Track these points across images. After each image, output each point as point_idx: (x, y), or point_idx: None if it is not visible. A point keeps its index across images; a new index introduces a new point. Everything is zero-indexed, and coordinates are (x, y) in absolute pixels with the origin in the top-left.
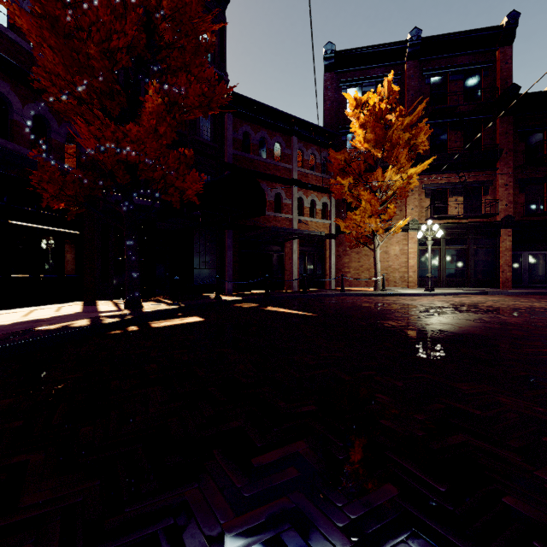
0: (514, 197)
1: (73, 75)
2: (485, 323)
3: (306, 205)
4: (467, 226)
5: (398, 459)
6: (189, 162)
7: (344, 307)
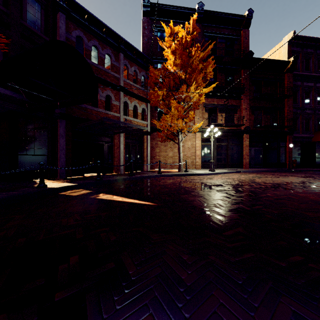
0: (249, 116)
1: None
2: (306, 203)
3: (130, 108)
4: (228, 131)
5: None
6: None
7: (172, 189)
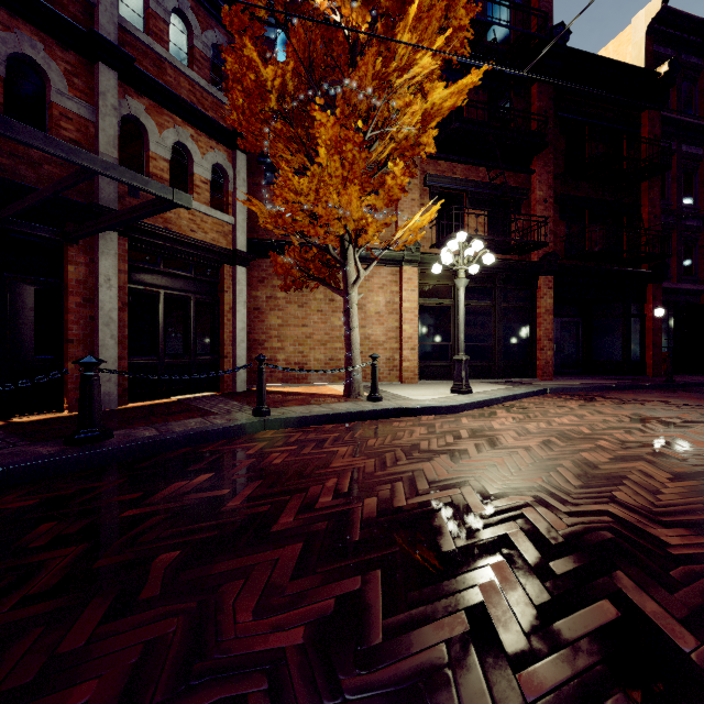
0: (553, 224)
1: None
2: None
3: (157, 150)
4: (496, 266)
5: None
6: None
7: None
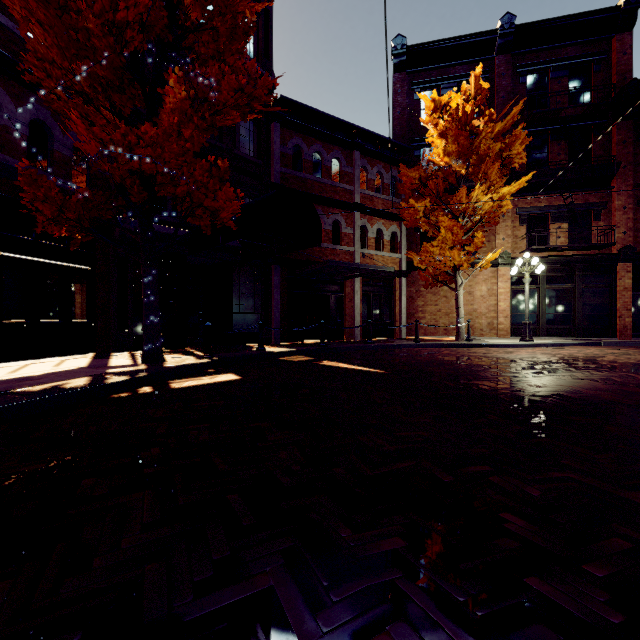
0: (635, 222)
1: (71, 61)
2: (618, 385)
3: (371, 235)
4: (574, 260)
5: None
6: (223, 177)
7: (422, 361)
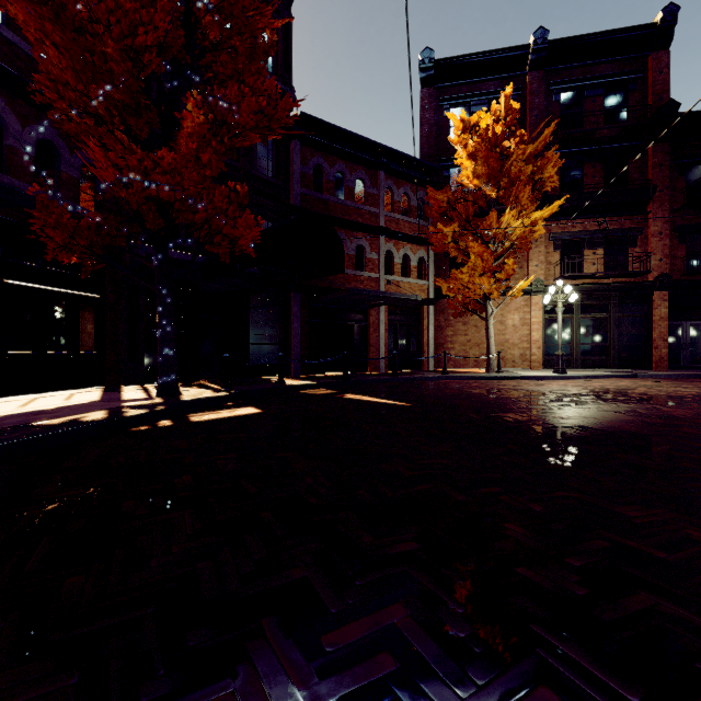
0: (672, 249)
1: (86, 84)
2: (641, 417)
3: (397, 261)
4: (609, 288)
5: (553, 638)
6: (242, 202)
7: (449, 394)
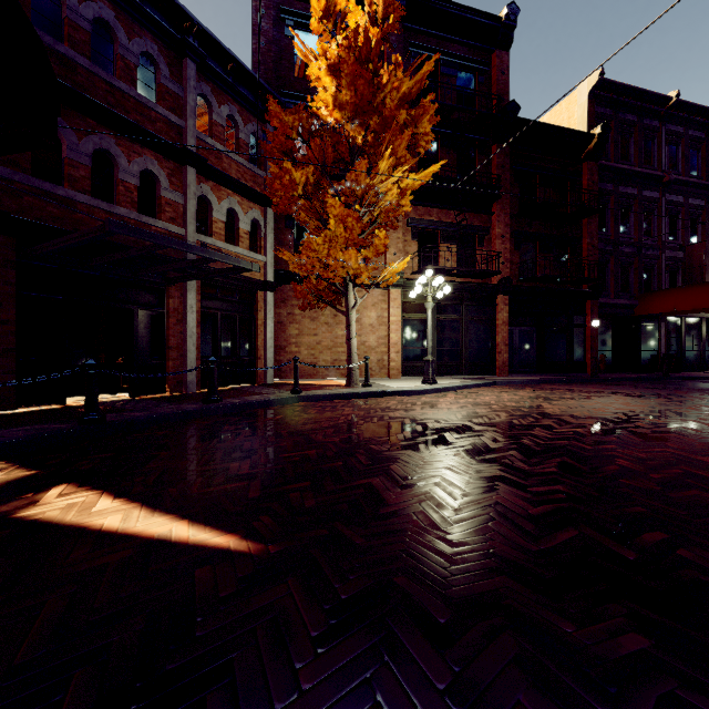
0: (510, 254)
1: None
2: None
3: (217, 216)
4: (463, 288)
5: None
6: None
7: (330, 450)
